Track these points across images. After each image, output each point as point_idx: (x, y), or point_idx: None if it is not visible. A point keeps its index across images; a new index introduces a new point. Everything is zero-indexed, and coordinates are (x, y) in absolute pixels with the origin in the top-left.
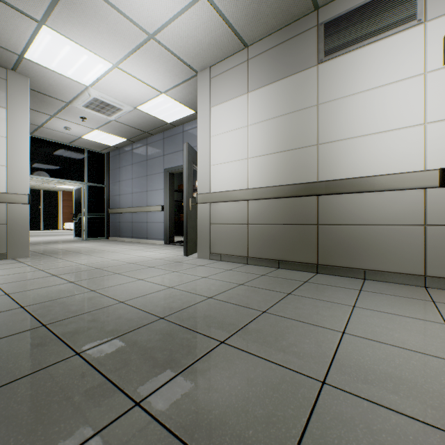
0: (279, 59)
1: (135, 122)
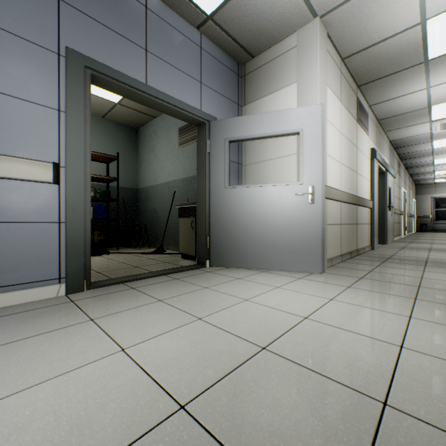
0: (349, 96)
1: None
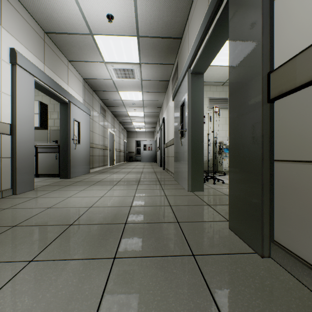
0: None
1: None
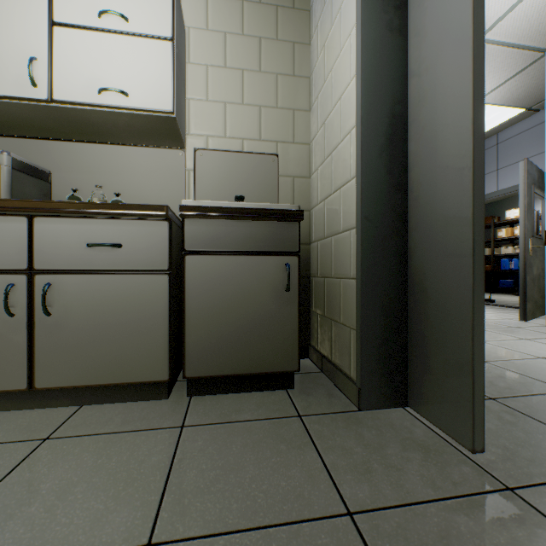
0: None
1: None
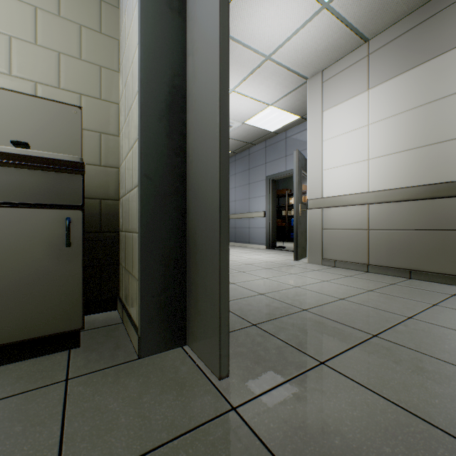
0: (410, 46)
1: (240, 136)
